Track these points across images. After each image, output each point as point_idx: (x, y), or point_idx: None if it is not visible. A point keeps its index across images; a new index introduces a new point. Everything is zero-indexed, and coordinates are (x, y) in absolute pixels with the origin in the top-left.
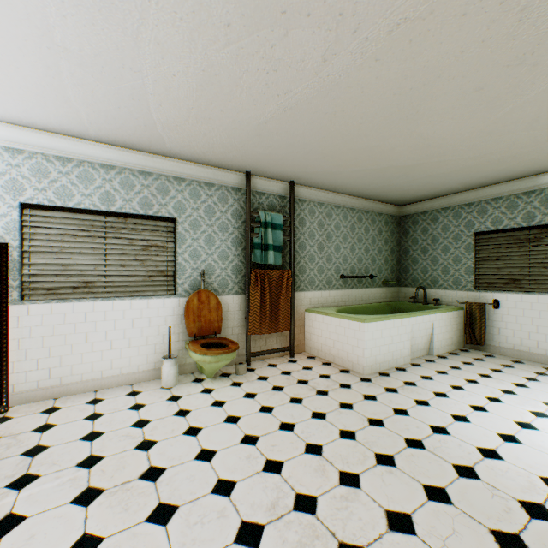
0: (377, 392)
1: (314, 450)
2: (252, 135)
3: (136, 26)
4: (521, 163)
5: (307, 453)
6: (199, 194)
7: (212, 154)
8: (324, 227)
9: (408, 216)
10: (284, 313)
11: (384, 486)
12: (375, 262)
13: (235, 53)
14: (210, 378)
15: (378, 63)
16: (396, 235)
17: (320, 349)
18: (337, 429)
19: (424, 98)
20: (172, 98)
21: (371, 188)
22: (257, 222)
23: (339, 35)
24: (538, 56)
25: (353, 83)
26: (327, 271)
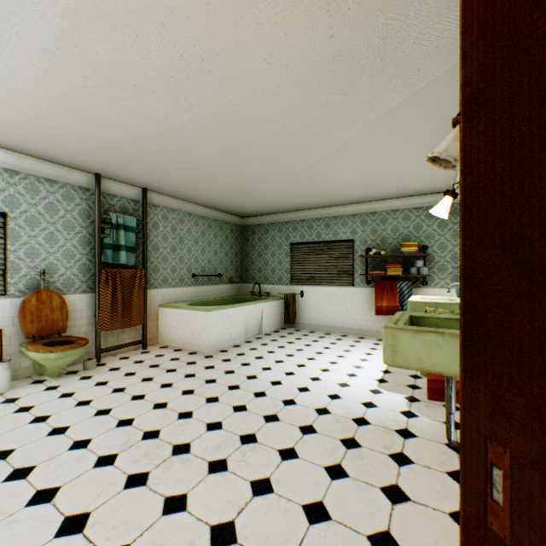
0: (216, 363)
1: (161, 406)
2: (104, 148)
3: None
4: (311, 200)
5: (156, 409)
6: (38, 190)
7: (57, 153)
8: (178, 231)
9: (249, 226)
10: (138, 309)
11: (209, 412)
12: (223, 263)
13: (90, 94)
14: (54, 377)
15: (207, 129)
16: (241, 241)
17: (173, 339)
18: (181, 390)
19: (242, 153)
20: (16, 104)
21: (218, 202)
22: (108, 223)
23: (178, 108)
24: (298, 148)
25: (192, 134)
26: (180, 270)
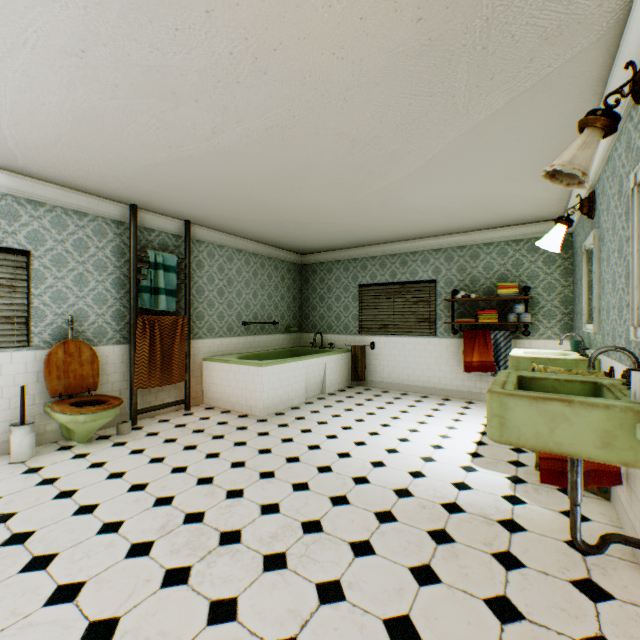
0: (271, 429)
1: (206, 481)
2: (140, 173)
3: (1, 56)
4: (385, 232)
5: (199, 484)
6: (65, 224)
7: (87, 181)
8: (226, 271)
9: (309, 265)
10: (179, 363)
11: (263, 491)
12: (278, 308)
13: (123, 106)
14: (83, 442)
15: (261, 146)
16: (299, 283)
17: (220, 399)
18: (230, 462)
19: (302, 176)
20: (37, 122)
21: (272, 237)
22: (146, 262)
23: (226, 121)
24: (371, 168)
25: (242, 154)
26: (229, 317)
